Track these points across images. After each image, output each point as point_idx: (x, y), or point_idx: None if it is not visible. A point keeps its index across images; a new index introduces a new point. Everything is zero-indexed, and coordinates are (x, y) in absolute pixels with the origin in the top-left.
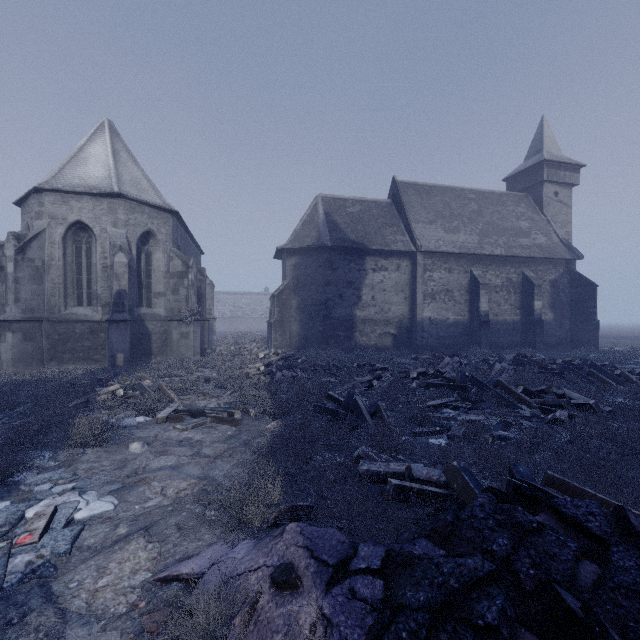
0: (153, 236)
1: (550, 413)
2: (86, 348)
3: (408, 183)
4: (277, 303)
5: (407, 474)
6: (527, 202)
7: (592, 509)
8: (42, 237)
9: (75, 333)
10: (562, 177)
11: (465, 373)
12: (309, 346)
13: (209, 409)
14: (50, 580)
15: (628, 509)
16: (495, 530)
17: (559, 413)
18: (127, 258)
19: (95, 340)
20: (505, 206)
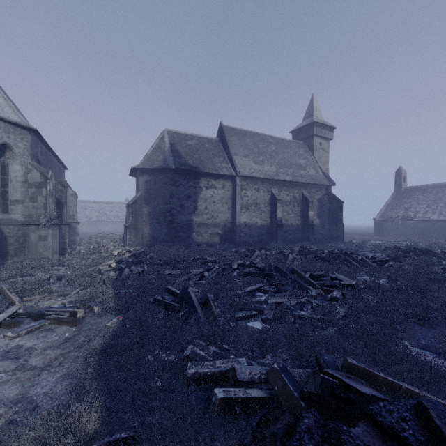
0: (9, 149)
1: (329, 292)
2: None
3: (230, 127)
4: (131, 211)
5: (232, 375)
6: (304, 148)
7: (403, 413)
8: None
9: None
10: (324, 133)
11: (271, 263)
12: (157, 244)
13: (51, 310)
14: None
15: (428, 406)
16: None
17: (336, 293)
18: None
19: None
20: (291, 149)
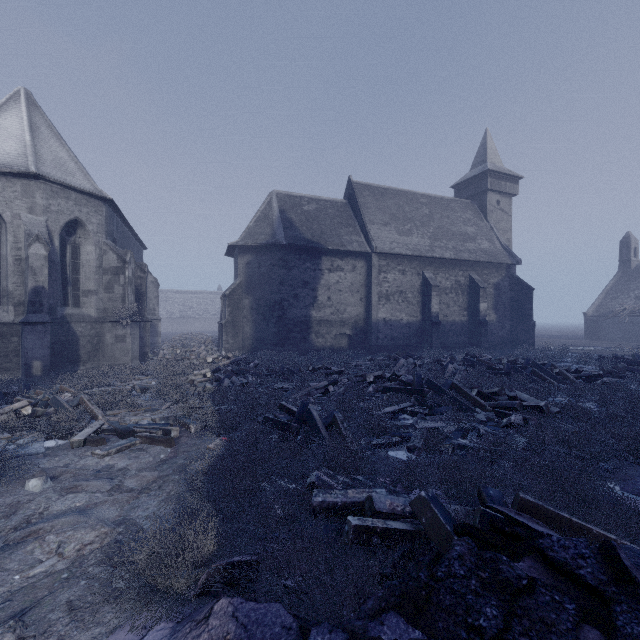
0: (81, 226)
1: (504, 416)
2: None
3: (363, 184)
4: (228, 303)
5: (368, 505)
6: (473, 209)
7: (581, 550)
8: None
9: None
10: (503, 187)
11: (421, 376)
12: (263, 348)
13: (140, 427)
14: None
15: (617, 545)
16: (480, 594)
17: (514, 417)
18: (46, 250)
19: (5, 345)
20: (454, 212)
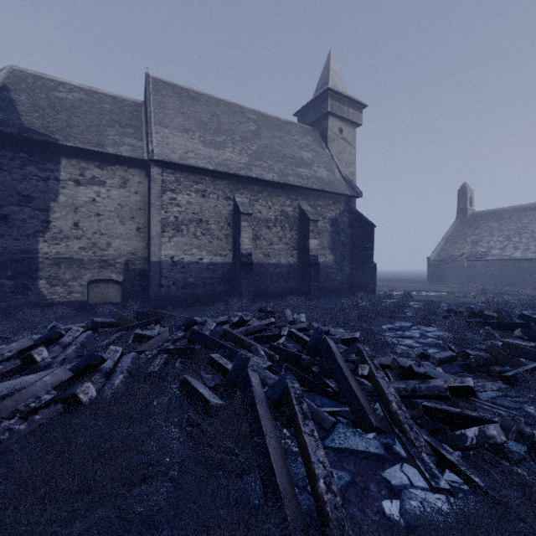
0: None
1: None
2: None
3: (167, 82)
4: None
5: None
6: (314, 135)
7: None
8: None
9: None
10: (346, 113)
11: None
12: None
13: None
14: None
15: None
16: None
17: None
18: None
19: None
20: (289, 134)
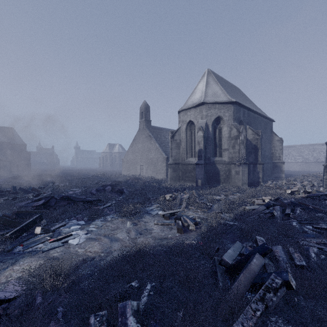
0: (221, 119)
1: None
2: (192, 176)
3: None
4: None
5: None
6: None
7: None
8: (179, 130)
9: (188, 169)
10: None
11: None
12: None
13: (183, 217)
14: (29, 257)
15: None
16: None
17: None
18: (202, 133)
19: (195, 173)
20: None
